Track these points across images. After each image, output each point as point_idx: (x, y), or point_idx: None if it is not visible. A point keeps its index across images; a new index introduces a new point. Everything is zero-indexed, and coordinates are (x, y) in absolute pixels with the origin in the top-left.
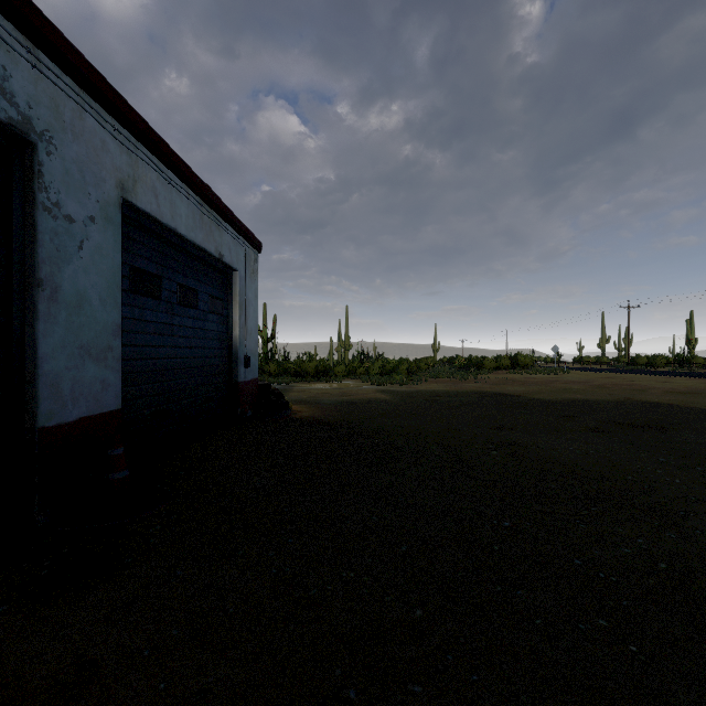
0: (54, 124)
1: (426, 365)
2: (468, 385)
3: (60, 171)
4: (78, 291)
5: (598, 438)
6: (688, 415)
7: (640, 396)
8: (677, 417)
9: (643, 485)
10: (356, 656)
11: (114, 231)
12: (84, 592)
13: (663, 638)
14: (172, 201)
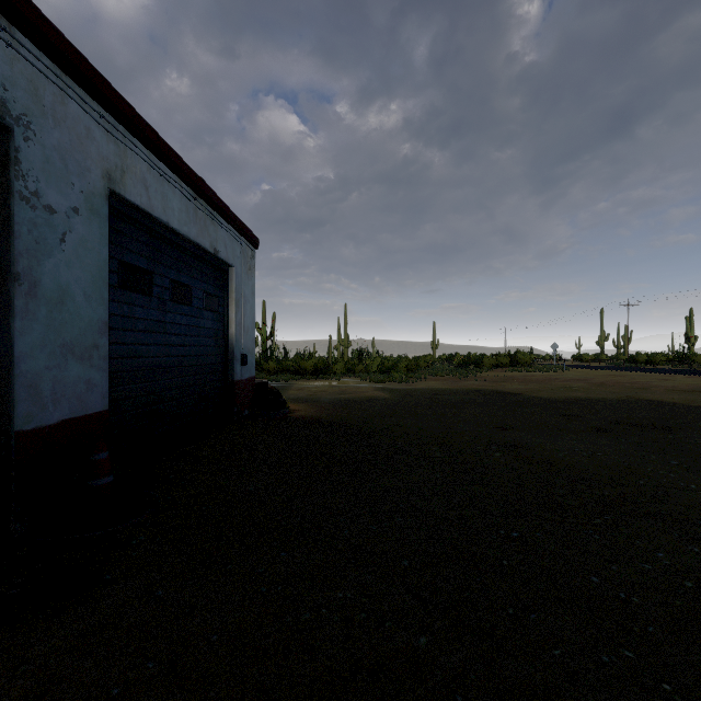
0: (33, 108)
1: (425, 363)
2: (467, 383)
3: (39, 158)
4: (60, 286)
5: (604, 439)
6: (694, 414)
7: (642, 394)
8: (683, 416)
9: (657, 491)
10: (353, 697)
11: (100, 223)
12: (53, 616)
13: (699, 673)
14: (164, 194)
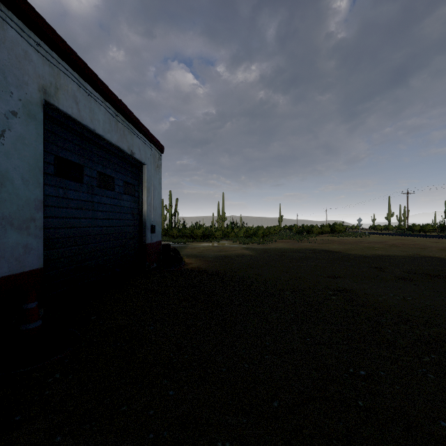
0: None
1: (274, 231)
2: (303, 244)
3: None
4: None
5: (408, 286)
6: None
7: (424, 252)
8: None
9: None
10: None
11: (36, 125)
12: None
13: None
14: (91, 108)
